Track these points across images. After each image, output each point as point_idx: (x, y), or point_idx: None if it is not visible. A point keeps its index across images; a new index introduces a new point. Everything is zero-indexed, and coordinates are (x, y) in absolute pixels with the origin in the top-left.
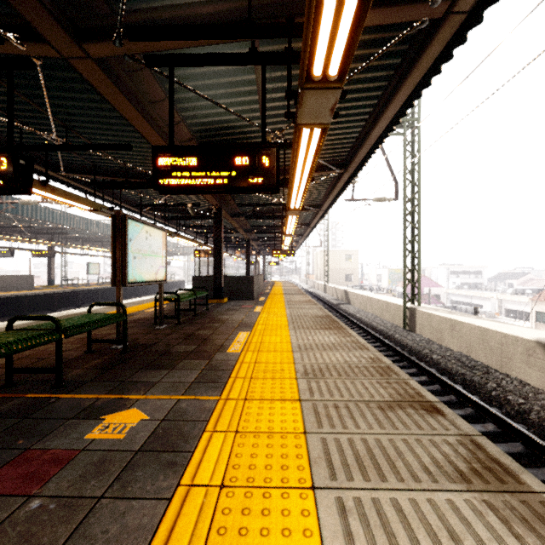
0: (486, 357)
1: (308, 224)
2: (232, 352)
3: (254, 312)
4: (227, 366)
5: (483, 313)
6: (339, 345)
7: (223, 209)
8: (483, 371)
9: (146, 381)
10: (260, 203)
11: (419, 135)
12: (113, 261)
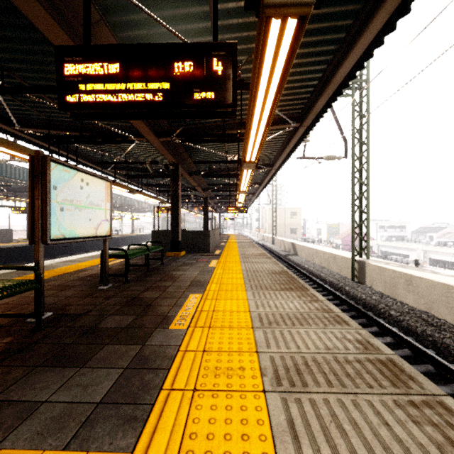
0: (451, 315)
1: (260, 183)
2: (176, 328)
3: (209, 266)
4: (164, 359)
5: (411, 263)
6: (309, 315)
7: (180, 166)
8: (453, 333)
9: (27, 398)
10: (215, 161)
11: (368, 96)
12: (31, 213)
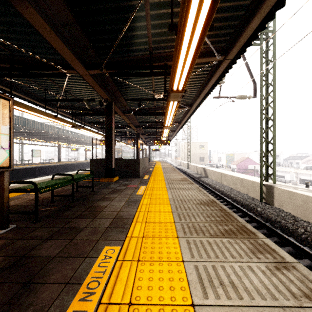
0: None
1: (180, 122)
2: None
3: (136, 194)
4: None
5: (288, 182)
6: None
7: (114, 103)
8: None
9: None
10: (144, 98)
11: (274, 44)
12: None
